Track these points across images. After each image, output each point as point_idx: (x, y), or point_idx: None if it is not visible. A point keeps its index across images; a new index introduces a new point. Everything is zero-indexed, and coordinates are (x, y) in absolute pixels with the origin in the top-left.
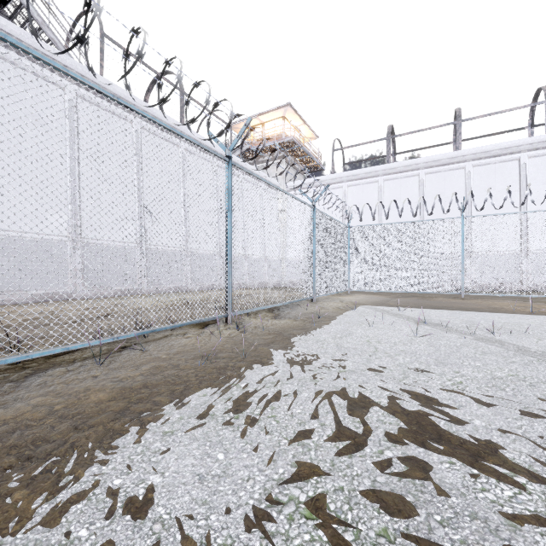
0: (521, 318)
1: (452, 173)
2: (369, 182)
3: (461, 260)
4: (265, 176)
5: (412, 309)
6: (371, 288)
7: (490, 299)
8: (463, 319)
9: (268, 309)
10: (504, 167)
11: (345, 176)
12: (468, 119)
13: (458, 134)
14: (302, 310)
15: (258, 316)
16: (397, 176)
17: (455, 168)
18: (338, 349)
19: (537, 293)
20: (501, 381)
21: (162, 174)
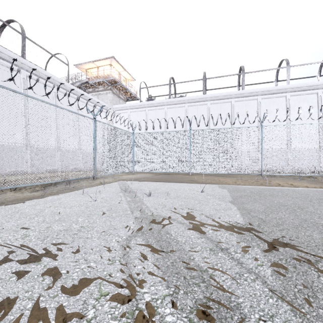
0: (189, 186)
1: (201, 107)
2: (160, 108)
3: (190, 154)
4: (97, 100)
5: (144, 182)
6: (145, 170)
7: (209, 175)
8: (156, 188)
9: (48, 185)
10: (224, 105)
11: (146, 104)
12: (208, 78)
13: (204, 86)
14: (70, 185)
15: (23, 191)
16: (174, 106)
17: (202, 104)
18: (7, 214)
19: (223, 171)
20: (61, 232)
21: (3, 91)
